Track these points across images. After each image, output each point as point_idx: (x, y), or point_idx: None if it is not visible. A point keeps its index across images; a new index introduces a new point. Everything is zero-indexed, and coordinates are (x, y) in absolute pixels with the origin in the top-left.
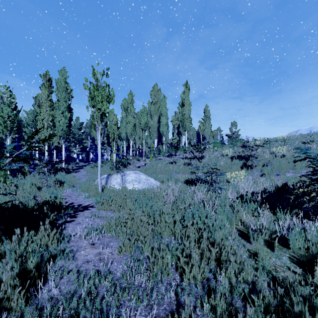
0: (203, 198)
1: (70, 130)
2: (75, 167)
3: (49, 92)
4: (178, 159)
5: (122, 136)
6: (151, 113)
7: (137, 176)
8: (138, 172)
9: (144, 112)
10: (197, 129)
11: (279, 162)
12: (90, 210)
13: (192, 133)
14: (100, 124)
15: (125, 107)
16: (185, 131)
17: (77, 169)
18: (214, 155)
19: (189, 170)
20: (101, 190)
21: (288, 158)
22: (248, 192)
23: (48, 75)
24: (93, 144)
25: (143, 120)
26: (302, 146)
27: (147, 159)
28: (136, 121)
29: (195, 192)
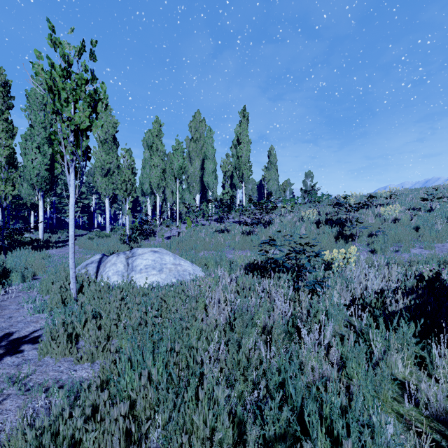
0: (293, 312)
1: (54, 177)
2: (65, 237)
3: (5, 106)
4: (232, 224)
5: (145, 189)
6: (190, 155)
7: (158, 257)
8: (161, 249)
9: (179, 149)
10: (257, 182)
11: (394, 230)
12: (21, 355)
13: (250, 187)
14: (73, 153)
15: (149, 144)
16: (241, 182)
17: (65, 242)
18: (290, 219)
19: (250, 244)
20: (79, 290)
21: (404, 223)
22: (373, 291)
23: (4, 75)
24: (101, 201)
25: (177, 164)
26: (419, 205)
27: (183, 224)
28: (167, 166)
29: (270, 291)
